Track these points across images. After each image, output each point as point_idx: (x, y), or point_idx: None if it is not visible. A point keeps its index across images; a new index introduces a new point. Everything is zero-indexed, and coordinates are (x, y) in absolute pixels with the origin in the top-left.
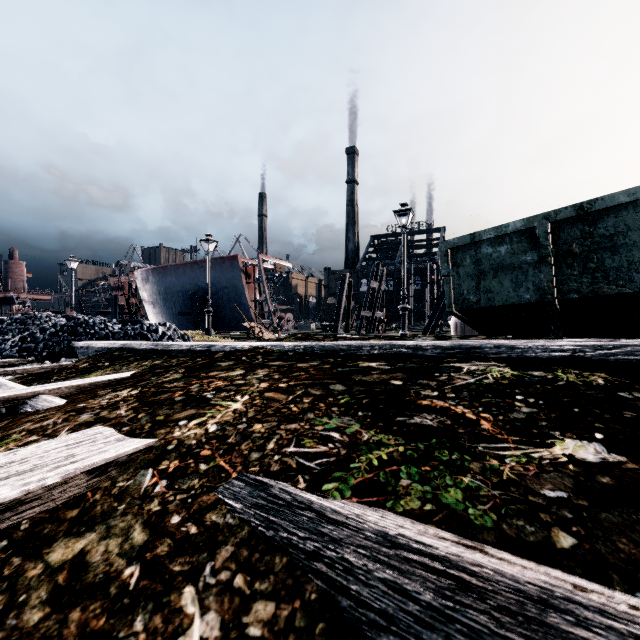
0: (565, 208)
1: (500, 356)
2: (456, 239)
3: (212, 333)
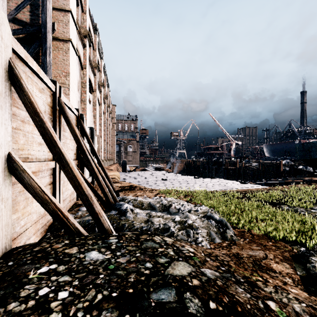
0: None
1: None
2: None
3: None
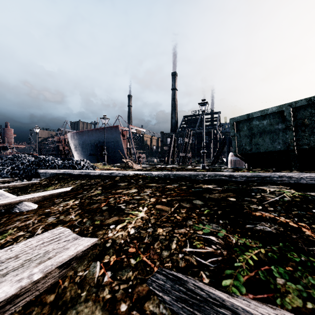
0: (301, 100)
1: (283, 182)
2: (239, 117)
3: (106, 164)
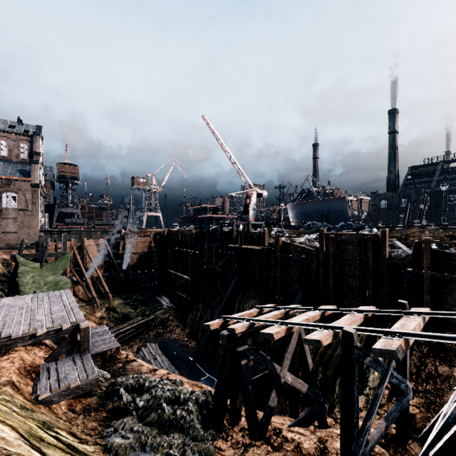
0: None
1: None
2: None
3: None
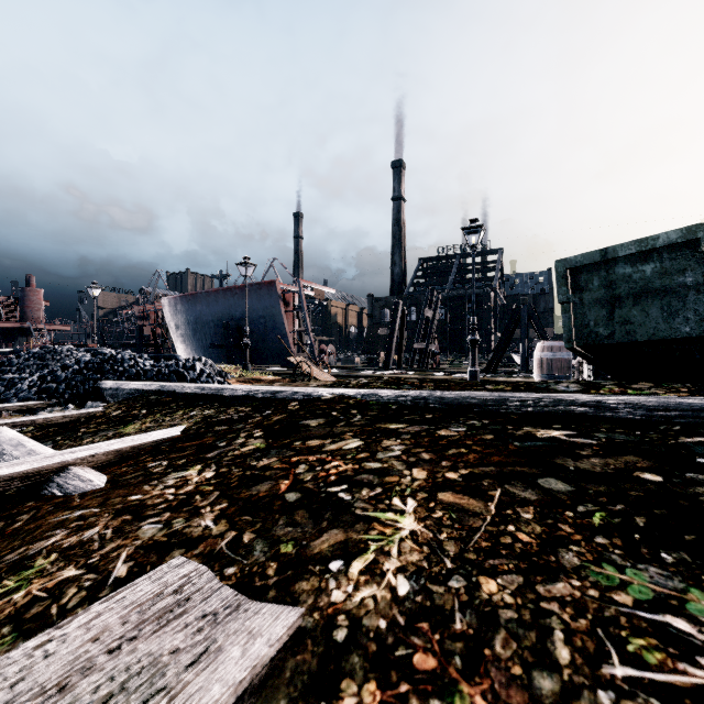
0: None
1: None
2: (579, 256)
3: (250, 368)
